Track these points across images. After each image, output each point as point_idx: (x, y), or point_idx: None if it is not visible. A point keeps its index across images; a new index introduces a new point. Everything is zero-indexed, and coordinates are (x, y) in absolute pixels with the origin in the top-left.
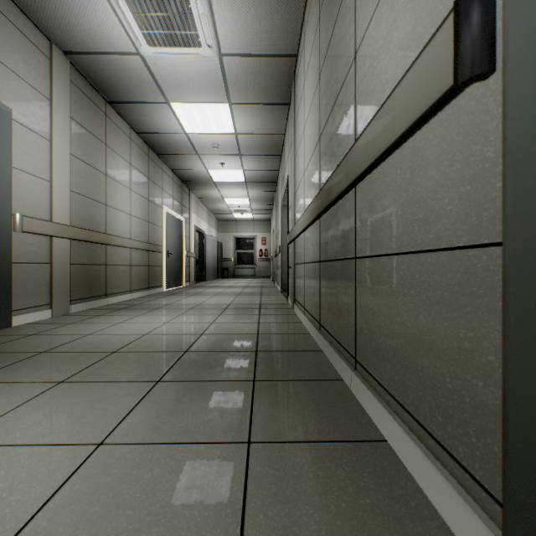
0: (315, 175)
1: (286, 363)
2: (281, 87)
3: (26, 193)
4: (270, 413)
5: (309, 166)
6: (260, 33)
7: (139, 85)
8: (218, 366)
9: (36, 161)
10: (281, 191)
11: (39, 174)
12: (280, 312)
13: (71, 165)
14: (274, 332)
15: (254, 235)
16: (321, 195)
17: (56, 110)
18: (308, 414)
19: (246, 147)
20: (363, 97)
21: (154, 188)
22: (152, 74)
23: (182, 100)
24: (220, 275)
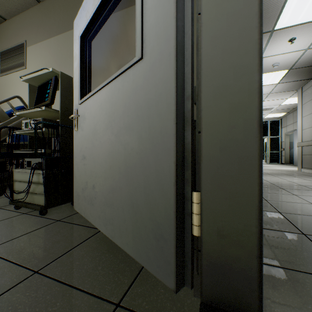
0: None
1: None
2: None
3: None
4: None
5: None
6: None
7: None
8: None
9: None
10: None
11: None
12: None
13: None
14: None
15: None
16: None
17: None
18: None
19: None
20: None
21: None
22: None
23: None
24: None
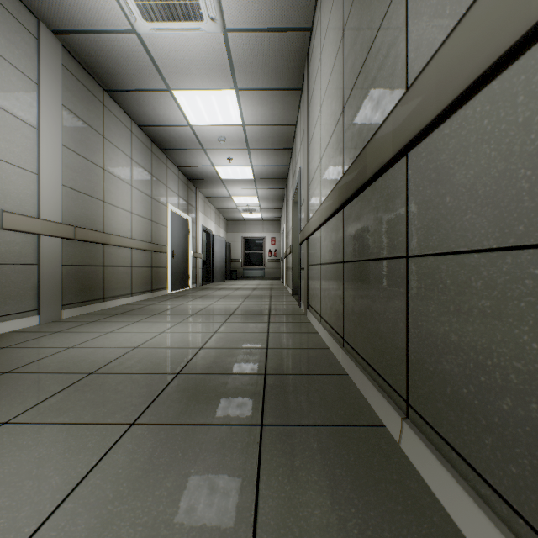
0: (336, 157)
1: (303, 395)
2: (293, 69)
3: (8, 186)
4: (286, 494)
5: (327, 149)
6: (270, 2)
7: (137, 70)
8: (215, 398)
9: (20, 150)
10: (292, 187)
11: (24, 165)
12: (293, 320)
13: (63, 157)
14: (286, 345)
15: (263, 235)
16: (347, 178)
17: (44, 95)
18: (345, 497)
19: (255, 140)
20: (423, 17)
21: (158, 185)
22: (151, 56)
23: (184, 87)
24: (229, 276)
